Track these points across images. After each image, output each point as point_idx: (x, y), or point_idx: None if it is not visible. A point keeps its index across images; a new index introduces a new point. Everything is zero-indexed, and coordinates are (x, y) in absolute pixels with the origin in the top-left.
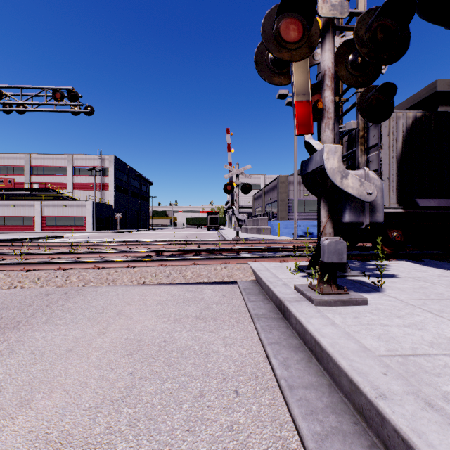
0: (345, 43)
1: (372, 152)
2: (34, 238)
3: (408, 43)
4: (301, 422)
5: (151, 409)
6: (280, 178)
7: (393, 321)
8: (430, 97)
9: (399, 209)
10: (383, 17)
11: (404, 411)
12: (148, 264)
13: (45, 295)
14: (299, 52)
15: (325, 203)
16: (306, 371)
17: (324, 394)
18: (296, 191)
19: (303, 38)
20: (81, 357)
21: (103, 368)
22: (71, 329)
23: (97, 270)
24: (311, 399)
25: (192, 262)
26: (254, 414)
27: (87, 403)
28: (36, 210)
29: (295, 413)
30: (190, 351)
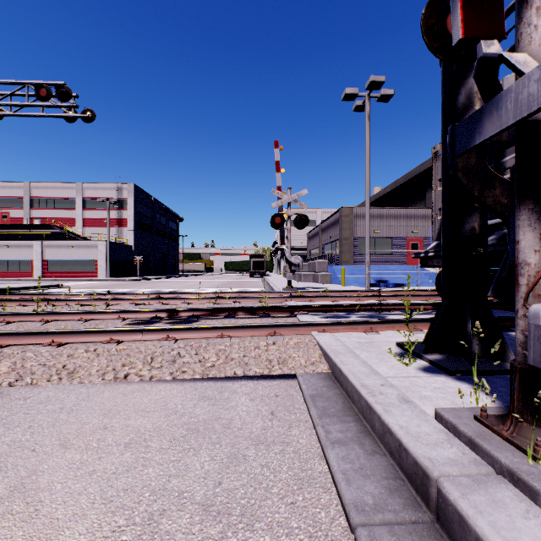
0: None
1: (511, 154)
2: (22, 288)
3: None
4: None
5: None
6: (344, 210)
7: None
8: None
9: None
10: None
11: None
12: (144, 337)
13: None
14: None
15: (537, 215)
16: None
17: None
18: (368, 225)
19: None
20: None
21: None
22: None
23: (54, 348)
24: None
25: (218, 333)
26: None
27: None
28: (35, 252)
29: None
30: None
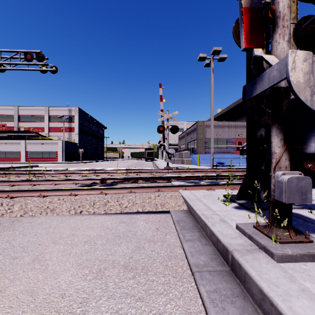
0: None
1: None
2: (15, 167)
3: None
4: None
5: None
6: (199, 122)
7: None
8: None
9: None
10: None
11: None
12: (89, 192)
13: None
14: None
15: (279, 130)
16: None
17: None
18: (212, 131)
19: None
20: None
21: None
22: None
23: (41, 198)
24: None
25: (129, 190)
26: None
27: None
28: (21, 147)
29: None
30: None
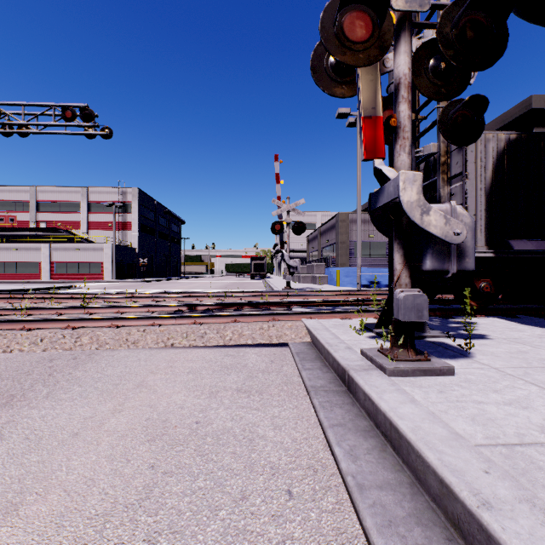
0: (425, 44)
1: (455, 183)
2: (40, 289)
3: (505, 44)
4: (377, 537)
5: (177, 517)
6: (340, 215)
7: (489, 397)
8: (523, 116)
9: (488, 253)
10: (474, 11)
11: (518, 528)
12: (177, 322)
13: (48, 361)
14: (367, 54)
15: (400, 246)
16: (379, 464)
17: (405, 496)
18: (359, 231)
19: (372, 36)
20: (88, 444)
21: (116, 458)
22: (78, 406)
23: (114, 329)
24: (388, 504)
25: (232, 319)
26: (314, 525)
27: (93, 509)
28: (43, 255)
29: (368, 525)
30: (230, 435)
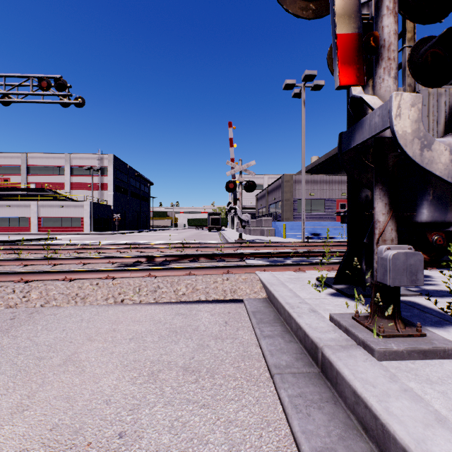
0: None
1: None
2: (24, 240)
3: None
4: None
5: None
6: (285, 176)
7: None
8: None
9: None
10: None
11: None
12: (132, 275)
13: None
14: None
15: (383, 192)
16: None
17: None
18: (304, 189)
19: None
20: None
21: None
22: None
23: (67, 282)
24: None
25: (187, 272)
26: None
27: None
28: (32, 211)
29: None
30: None
